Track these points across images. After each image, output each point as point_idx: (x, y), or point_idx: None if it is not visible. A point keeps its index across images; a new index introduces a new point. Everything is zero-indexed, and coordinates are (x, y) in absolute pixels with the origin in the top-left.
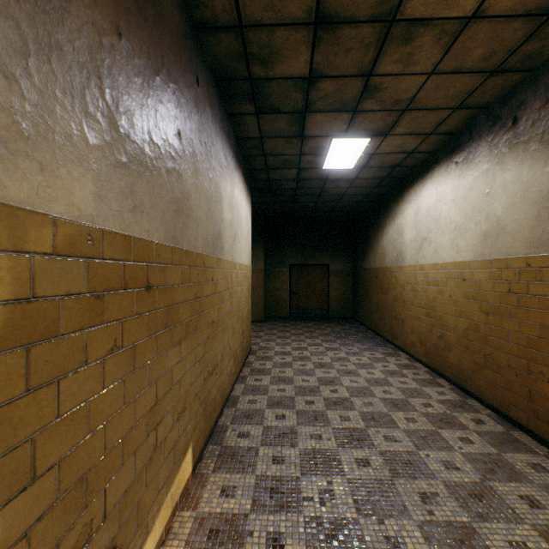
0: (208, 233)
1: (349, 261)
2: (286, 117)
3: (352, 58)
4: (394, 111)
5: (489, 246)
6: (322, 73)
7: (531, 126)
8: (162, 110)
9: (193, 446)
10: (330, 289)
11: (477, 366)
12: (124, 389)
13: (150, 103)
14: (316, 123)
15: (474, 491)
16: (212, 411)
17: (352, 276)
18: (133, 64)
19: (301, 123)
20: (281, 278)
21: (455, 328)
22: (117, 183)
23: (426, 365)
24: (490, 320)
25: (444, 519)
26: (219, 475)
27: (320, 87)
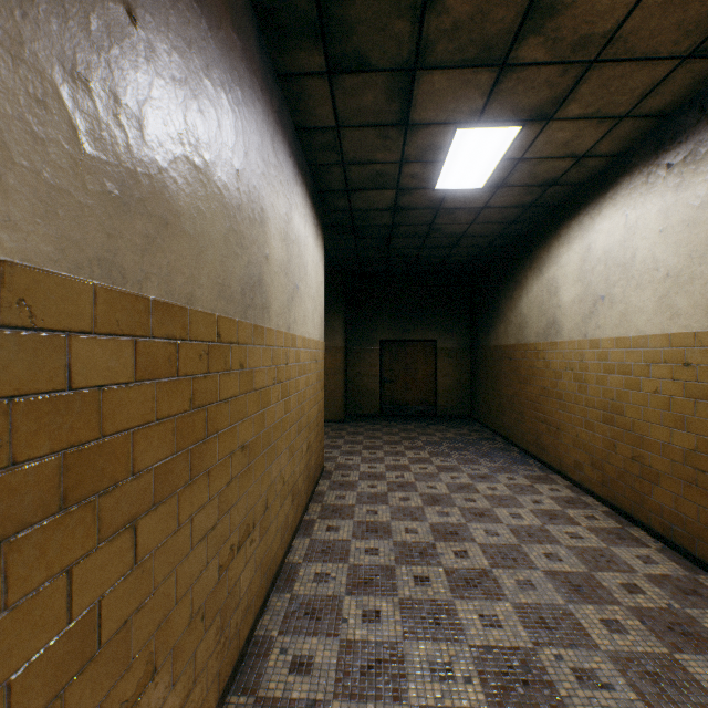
0: (229, 275)
1: (465, 335)
2: (380, 80)
3: None
4: (573, 64)
5: None
6: None
7: None
8: None
9: None
10: (438, 375)
11: None
12: None
13: None
14: (433, 95)
15: None
16: (241, 618)
17: (469, 357)
18: None
19: (406, 95)
20: (369, 359)
21: (666, 447)
22: None
23: (604, 502)
24: None
25: None
26: None
27: (446, 3)
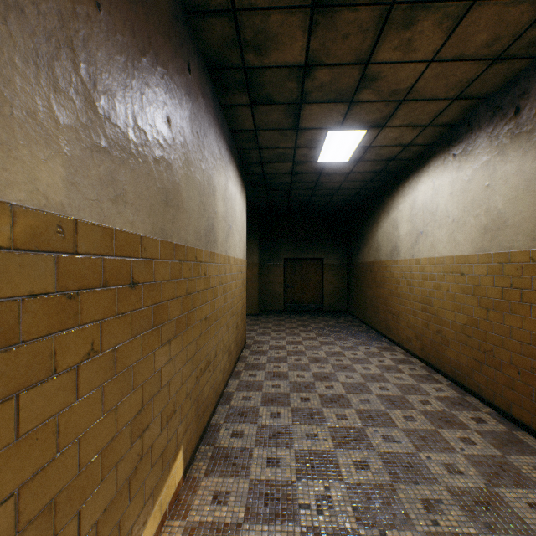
0: (200, 227)
1: (343, 255)
2: (280, 108)
3: (349, 45)
4: (391, 101)
5: (489, 240)
6: (318, 61)
7: (535, 115)
8: (149, 94)
9: (184, 449)
10: (324, 283)
11: (476, 363)
12: (104, 397)
13: (135, 85)
14: (312, 115)
15: (480, 498)
16: (205, 410)
17: (346, 270)
18: (114, 40)
19: (296, 115)
20: (276, 272)
21: (452, 324)
22: (94, 169)
23: (422, 360)
24: (490, 316)
25: (450, 530)
26: (211, 479)
27: (316, 76)
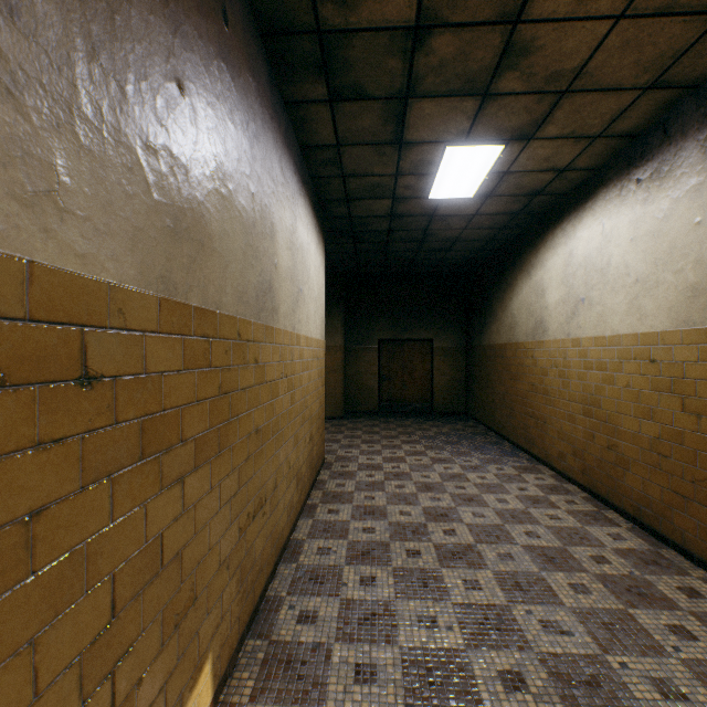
0: (246, 283)
1: (461, 334)
2: (376, 106)
3: None
4: (547, 93)
5: (702, 307)
6: (437, 17)
7: None
8: (132, 18)
9: (214, 657)
10: (434, 373)
11: (678, 498)
12: None
13: None
14: (423, 119)
15: None
16: (255, 577)
17: (464, 356)
18: None
19: (399, 119)
20: (367, 358)
21: (635, 436)
22: None
23: (584, 488)
24: (703, 426)
25: None
26: None
27: (433, 46)
